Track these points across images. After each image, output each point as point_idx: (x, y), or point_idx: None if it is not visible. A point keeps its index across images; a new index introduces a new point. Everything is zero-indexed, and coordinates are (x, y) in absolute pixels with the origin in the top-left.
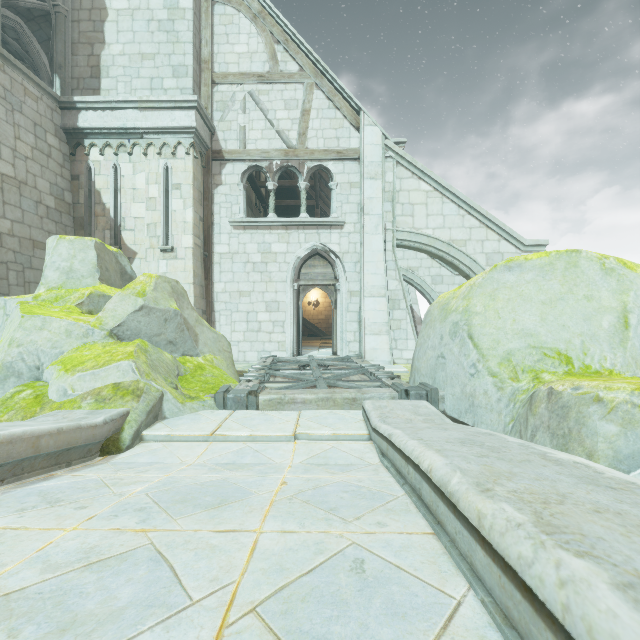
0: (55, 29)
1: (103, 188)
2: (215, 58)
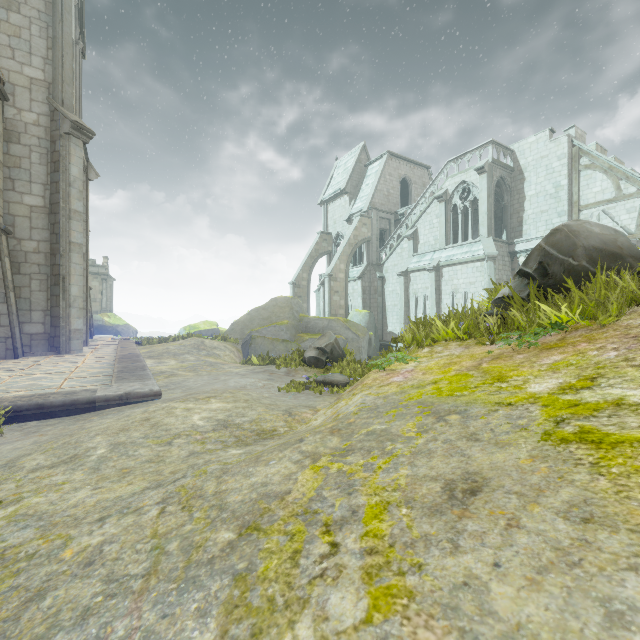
0: (503, 211)
1: None
2: (580, 198)
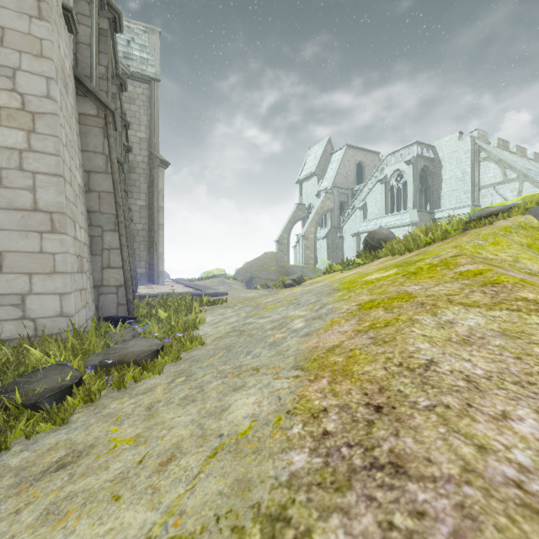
0: (427, 189)
1: None
2: (480, 181)
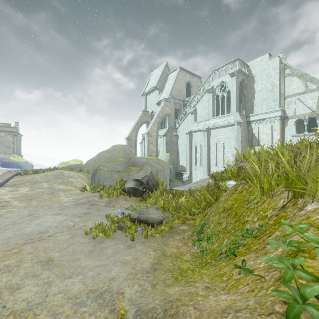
0: (243, 99)
1: (255, 132)
2: (285, 92)
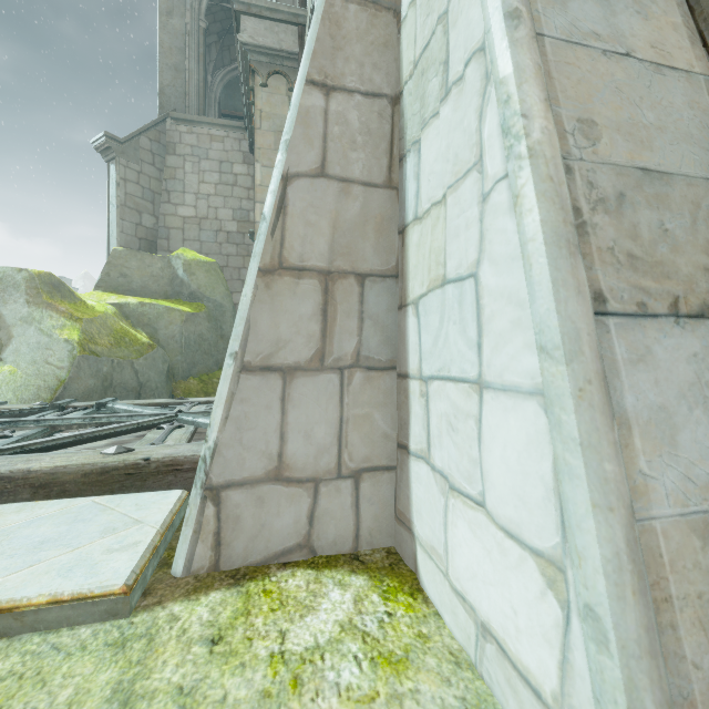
0: None
1: None
2: None
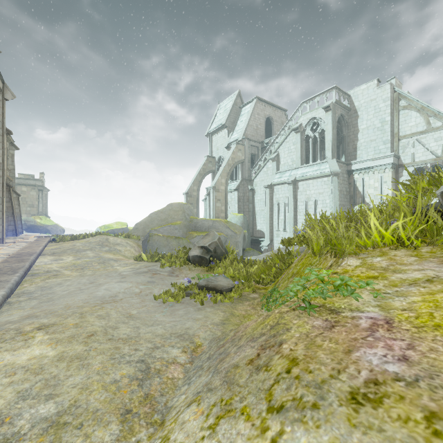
0: (342, 140)
1: (358, 186)
2: (399, 130)
